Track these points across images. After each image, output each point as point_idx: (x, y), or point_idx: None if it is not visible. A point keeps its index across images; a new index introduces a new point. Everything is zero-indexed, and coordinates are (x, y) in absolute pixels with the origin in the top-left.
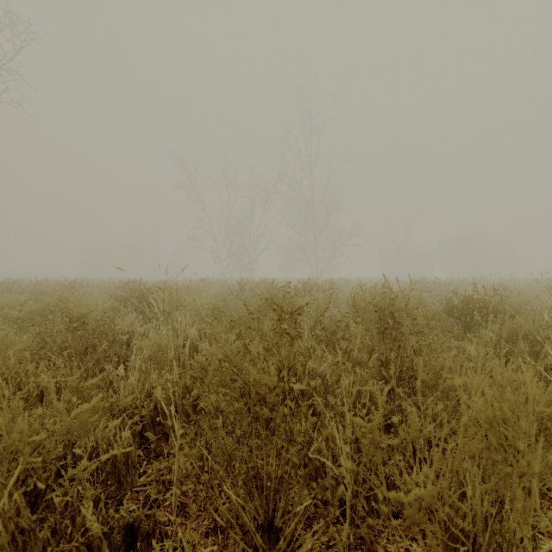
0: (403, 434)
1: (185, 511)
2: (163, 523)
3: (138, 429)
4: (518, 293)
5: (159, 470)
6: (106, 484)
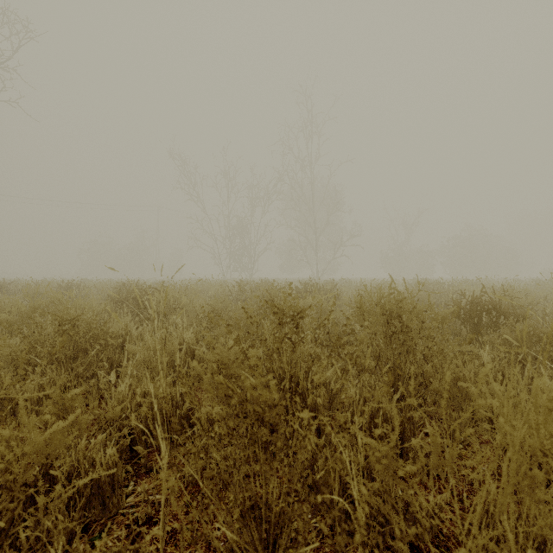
0: (424, 459)
1: (175, 537)
2: (150, 552)
3: (126, 443)
4: (526, 294)
5: (149, 488)
6: (89, 506)
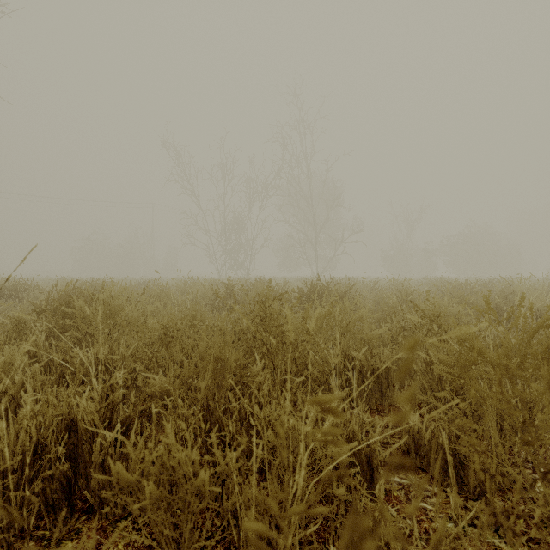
0: None
1: None
2: None
3: None
4: None
5: None
6: None
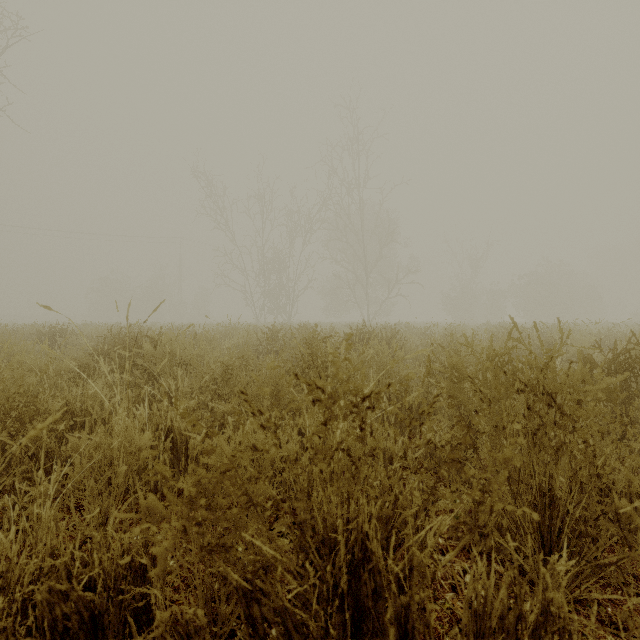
0: None
1: None
2: None
3: None
4: None
5: None
6: None
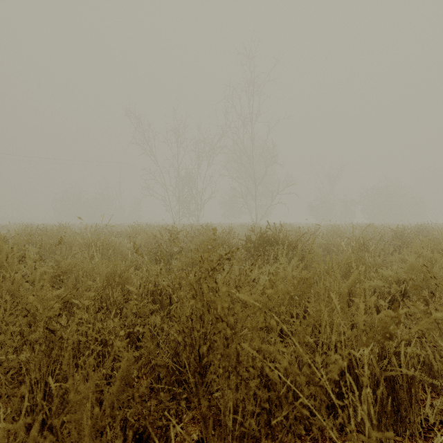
0: None
1: None
2: None
3: None
4: None
5: None
6: None
